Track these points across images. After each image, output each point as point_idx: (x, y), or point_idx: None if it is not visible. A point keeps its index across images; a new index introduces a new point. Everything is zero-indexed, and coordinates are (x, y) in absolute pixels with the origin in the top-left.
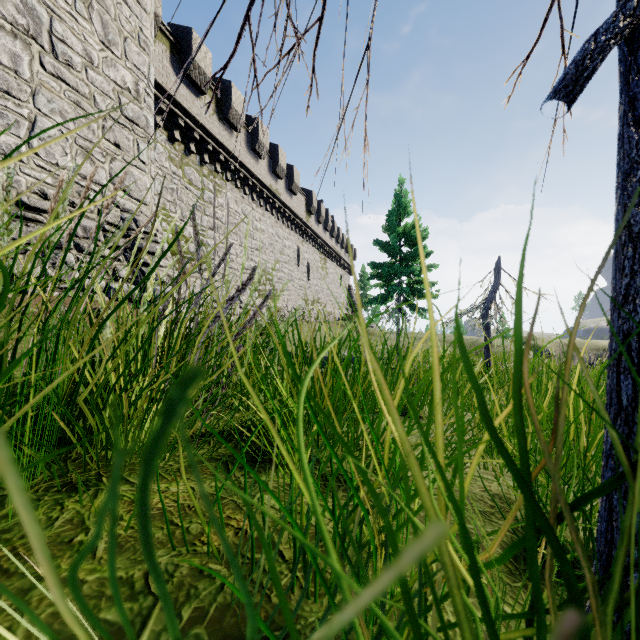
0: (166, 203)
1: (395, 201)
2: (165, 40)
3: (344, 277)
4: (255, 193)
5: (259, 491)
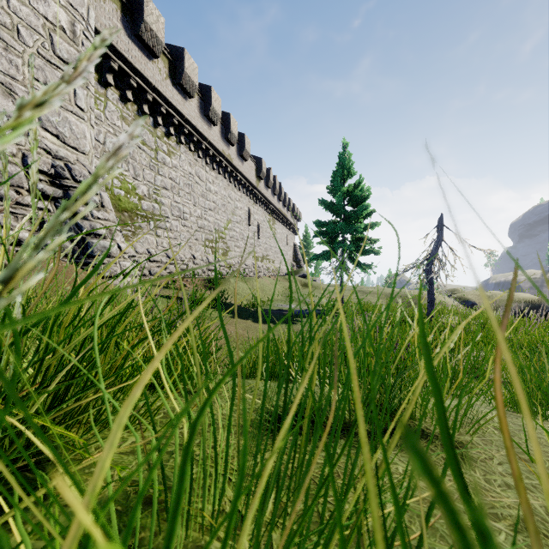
0: None
1: (339, 163)
2: None
3: (290, 237)
4: (208, 157)
5: None
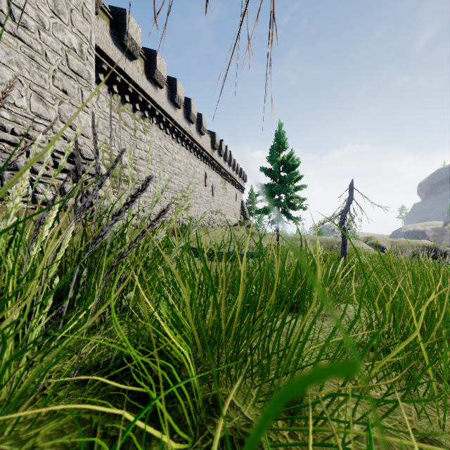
0: (107, 139)
1: (276, 139)
2: (106, 17)
3: (238, 194)
4: (174, 133)
5: None
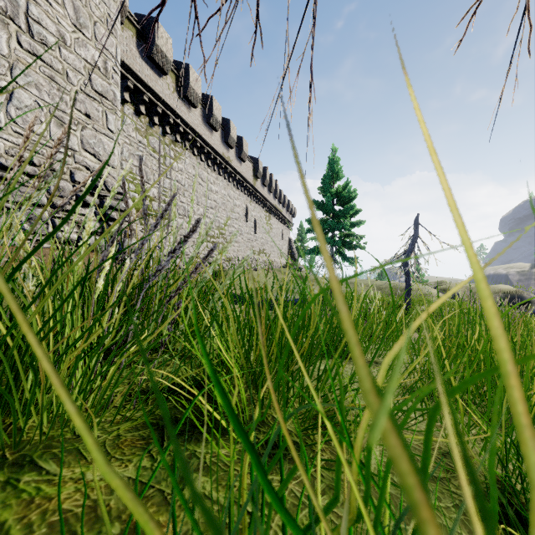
0: (133, 167)
1: (329, 167)
2: (132, 27)
3: (285, 231)
4: (210, 160)
5: (194, 470)
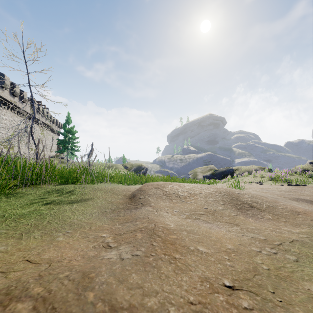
0: None
1: (66, 120)
2: None
3: (55, 137)
4: (2, 103)
5: None
